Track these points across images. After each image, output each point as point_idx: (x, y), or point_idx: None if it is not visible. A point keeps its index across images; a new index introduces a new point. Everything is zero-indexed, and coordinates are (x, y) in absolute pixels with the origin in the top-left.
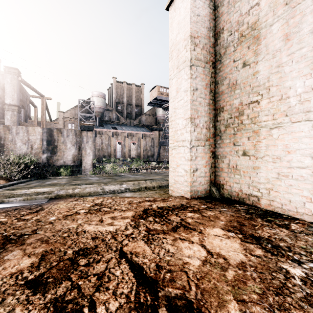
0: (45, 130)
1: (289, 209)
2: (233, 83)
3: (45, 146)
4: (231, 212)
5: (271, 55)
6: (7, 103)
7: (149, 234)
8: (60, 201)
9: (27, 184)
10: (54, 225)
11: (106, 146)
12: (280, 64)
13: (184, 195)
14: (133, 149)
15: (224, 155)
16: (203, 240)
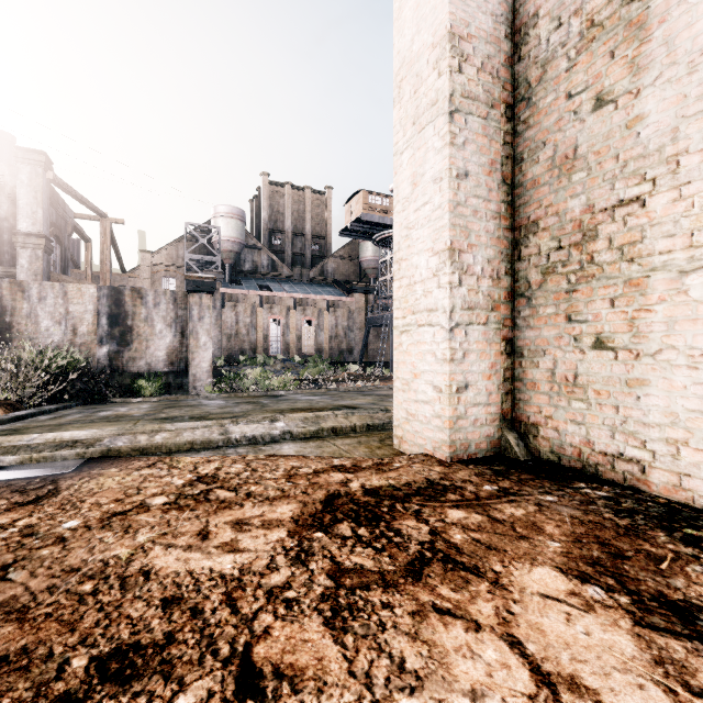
0: (105, 292)
1: None
2: (566, 156)
3: (104, 328)
4: (570, 508)
5: (683, 66)
6: (20, 230)
7: (340, 590)
8: (111, 467)
9: (56, 416)
10: (65, 549)
11: (247, 328)
12: None
13: (433, 452)
14: (307, 336)
15: (540, 349)
16: (510, 618)
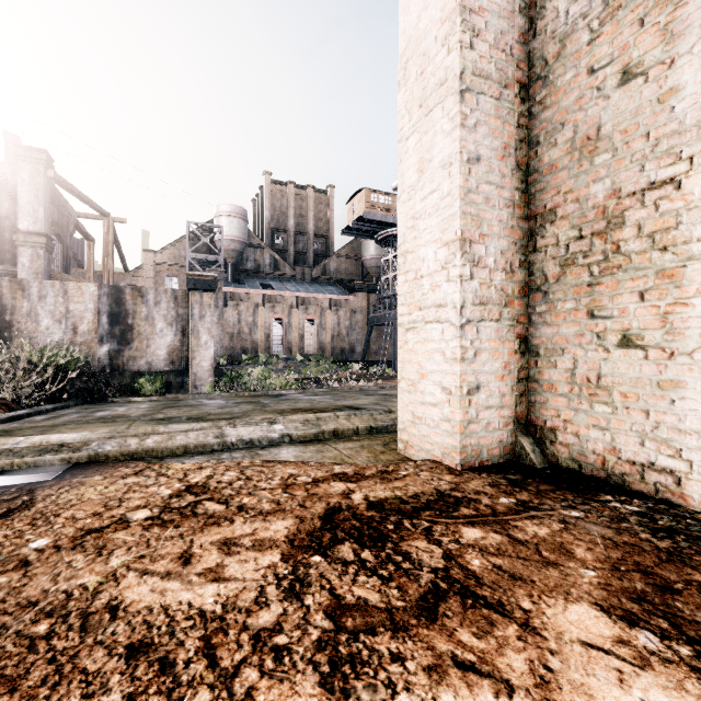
0: (106, 291)
1: None
2: (588, 137)
3: (105, 327)
4: (600, 526)
5: None
6: (21, 229)
7: (341, 635)
8: (95, 474)
9: (52, 416)
10: (26, 576)
11: (249, 327)
12: None
13: (442, 459)
14: (309, 335)
15: (558, 347)
16: (548, 678)
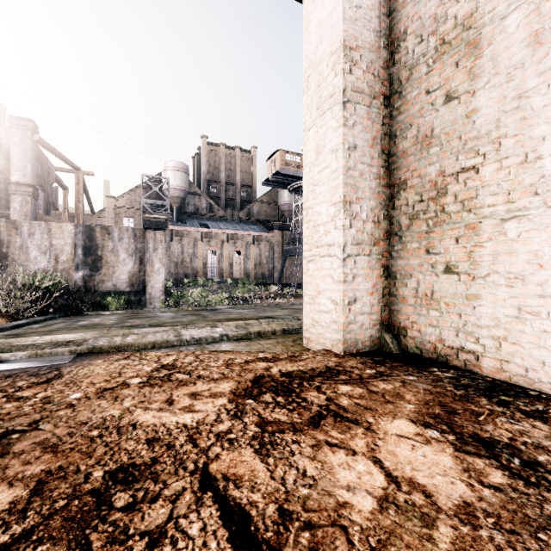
0: (81, 229)
1: (541, 378)
2: (426, 135)
3: (80, 257)
4: (424, 384)
5: (503, 76)
6: (13, 181)
7: (265, 433)
8: (97, 359)
9: (46, 325)
10: (75, 411)
11: (190, 257)
12: (523, 93)
13: (331, 348)
14: (237, 263)
15: (408, 273)
16: (375, 448)
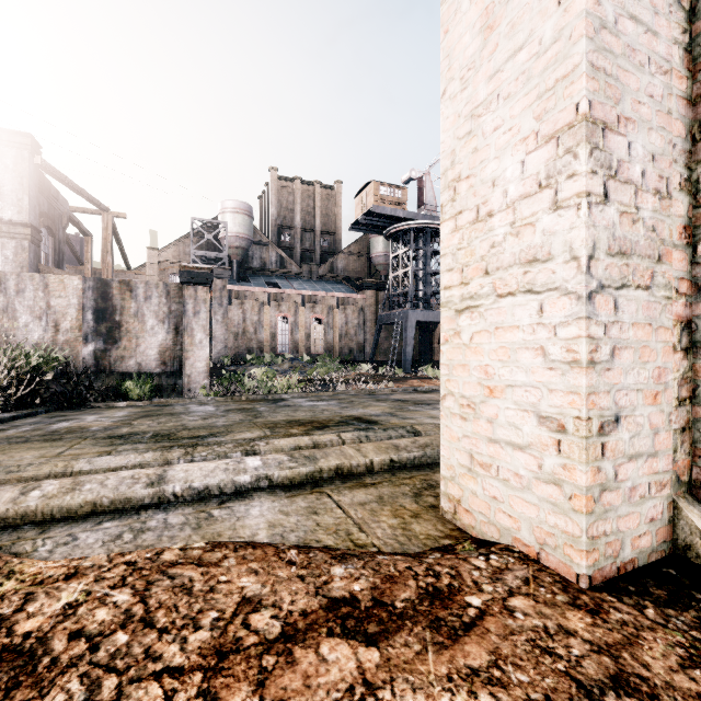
0: (91, 284)
1: None
2: None
3: (90, 324)
4: None
5: None
6: (5, 219)
7: None
8: None
9: None
10: None
11: (255, 326)
12: None
13: (539, 553)
14: (316, 334)
15: None
16: None
